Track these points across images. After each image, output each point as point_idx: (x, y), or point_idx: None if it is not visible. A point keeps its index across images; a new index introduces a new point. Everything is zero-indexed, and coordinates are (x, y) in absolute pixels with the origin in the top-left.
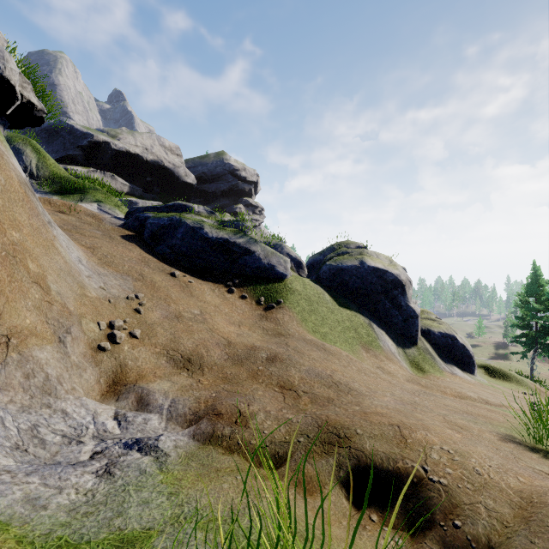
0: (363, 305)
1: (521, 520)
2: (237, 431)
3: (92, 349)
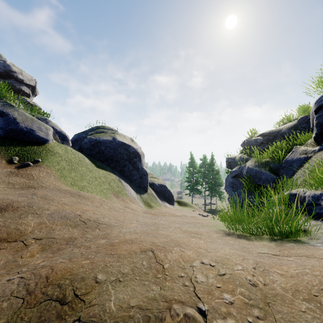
0: (115, 168)
1: None
2: None
3: None
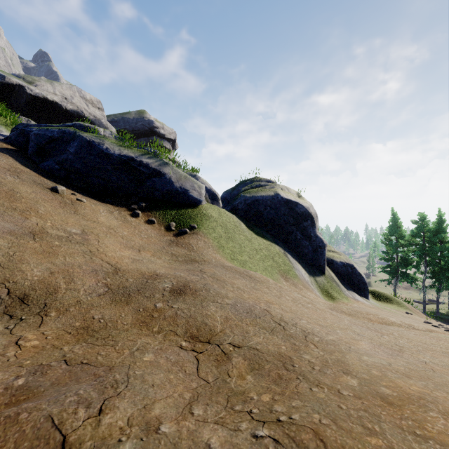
0: (276, 236)
1: None
2: None
3: None
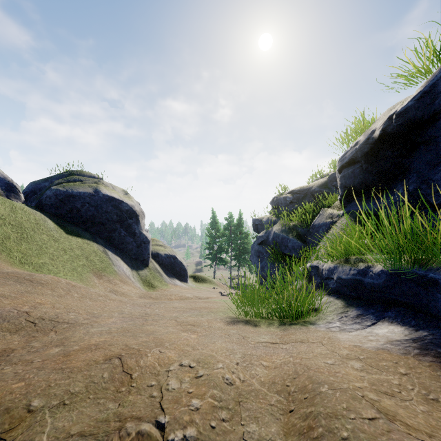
0: (98, 234)
1: (300, 440)
2: None
3: None
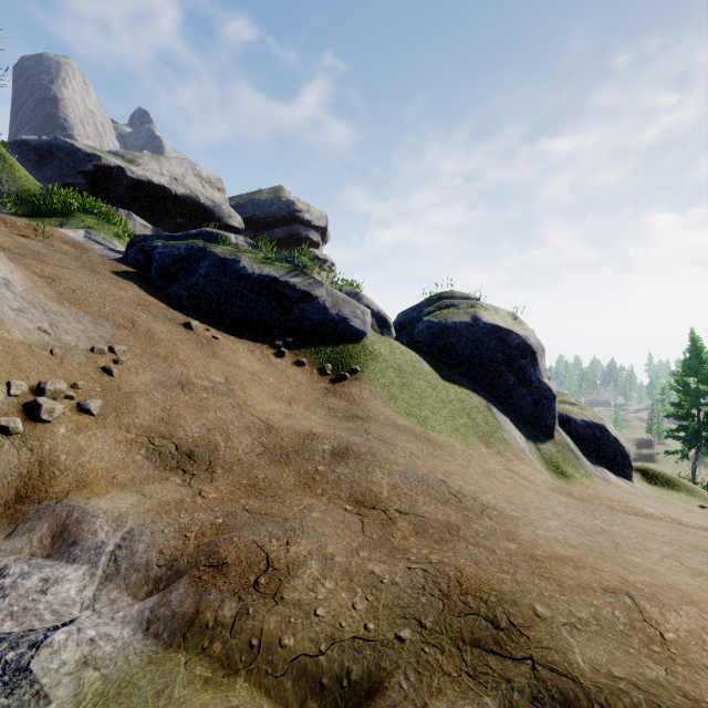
0: (476, 381)
1: None
2: (251, 613)
3: None
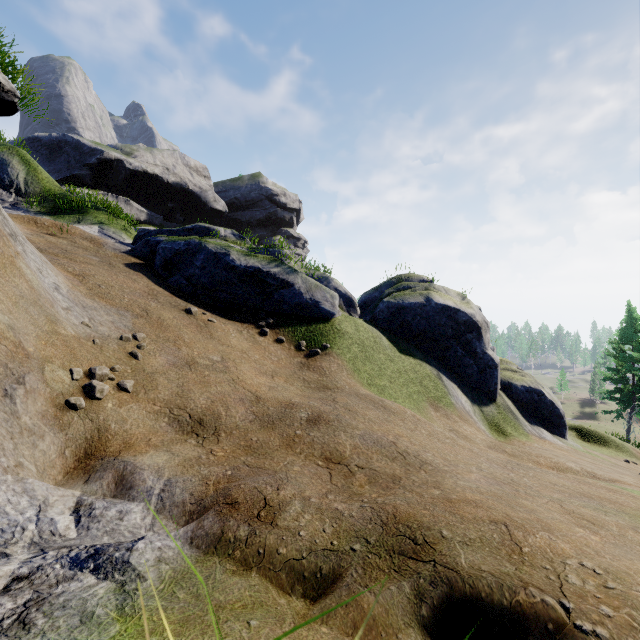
0: (429, 352)
1: None
2: (257, 533)
3: (56, 407)
